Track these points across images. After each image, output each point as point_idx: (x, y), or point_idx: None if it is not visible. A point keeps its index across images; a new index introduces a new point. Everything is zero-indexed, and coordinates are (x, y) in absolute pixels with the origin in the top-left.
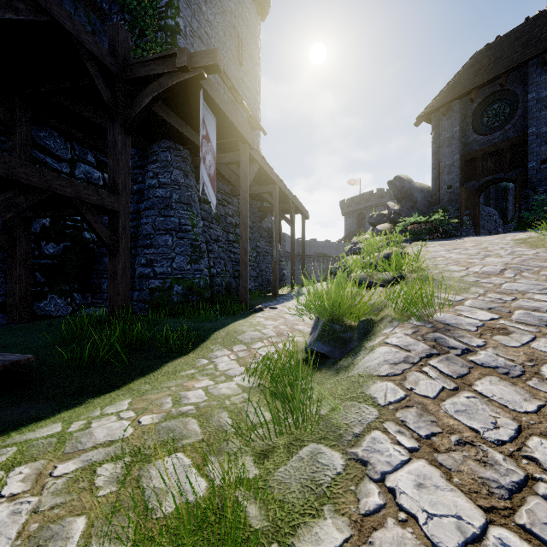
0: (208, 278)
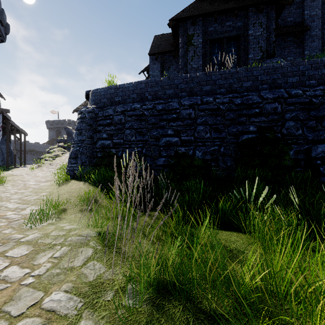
0: None
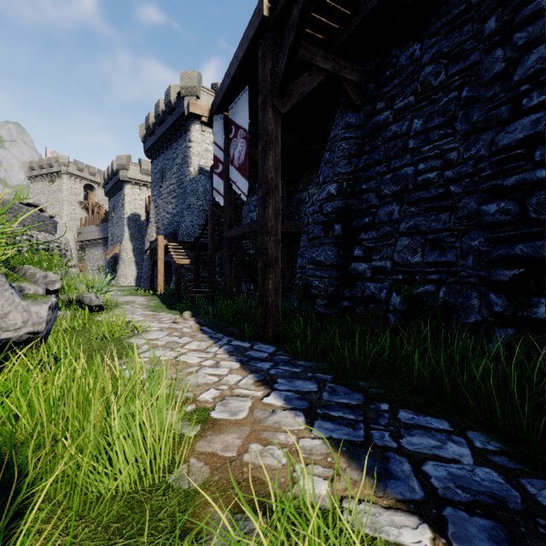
0: (347, 280)
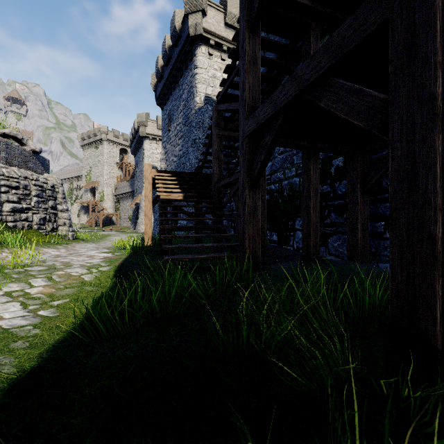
0: None
